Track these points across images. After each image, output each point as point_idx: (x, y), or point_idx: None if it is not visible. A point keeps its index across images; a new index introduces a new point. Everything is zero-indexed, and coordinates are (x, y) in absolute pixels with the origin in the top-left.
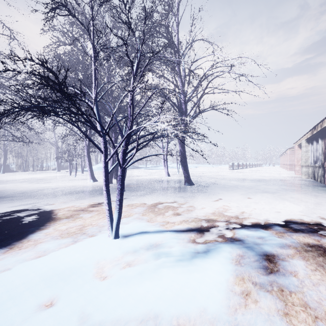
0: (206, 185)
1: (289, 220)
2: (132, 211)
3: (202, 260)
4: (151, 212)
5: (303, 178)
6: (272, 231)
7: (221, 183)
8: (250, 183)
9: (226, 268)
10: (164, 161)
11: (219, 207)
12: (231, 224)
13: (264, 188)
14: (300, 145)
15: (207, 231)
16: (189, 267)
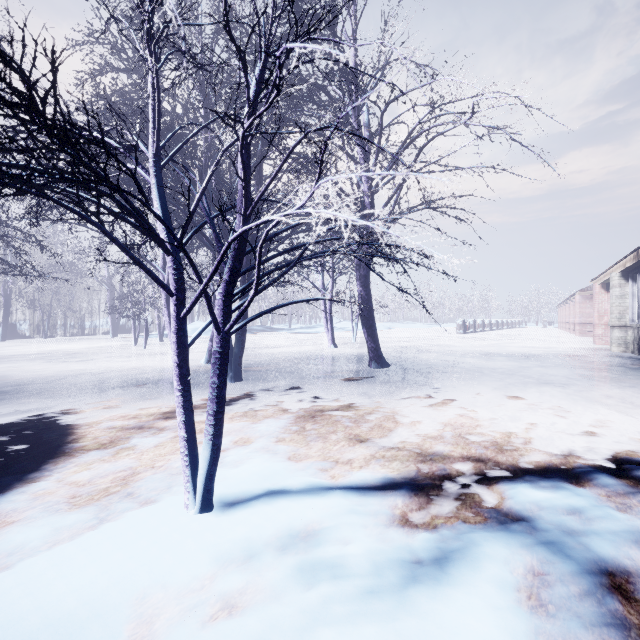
0: (414, 366)
1: (627, 458)
2: (253, 430)
3: (434, 592)
4: (297, 434)
5: (615, 352)
6: (595, 489)
7: (445, 363)
8: (507, 362)
9: (509, 627)
10: (325, 316)
11: (452, 421)
12: (487, 469)
13: (540, 374)
14: (606, 284)
15: (432, 489)
16: (400, 626)
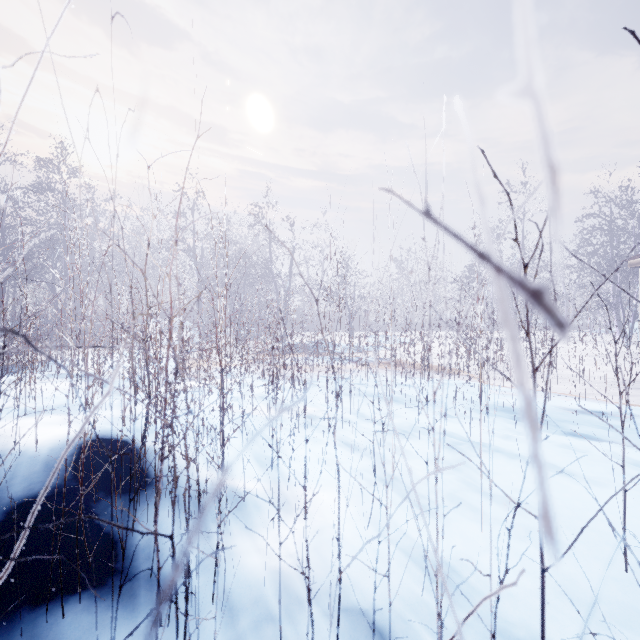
0: None
1: None
2: None
3: None
4: None
5: None
6: None
7: None
8: None
9: None
10: None
11: None
12: None
13: None
14: None
15: None
16: None
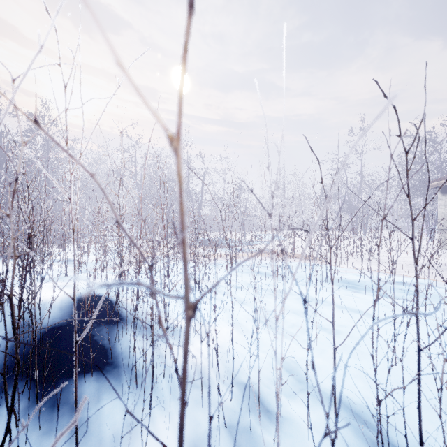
0: None
1: None
2: None
3: None
4: None
5: None
6: None
7: None
8: None
9: None
10: None
11: None
12: None
13: None
14: None
15: None
16: None
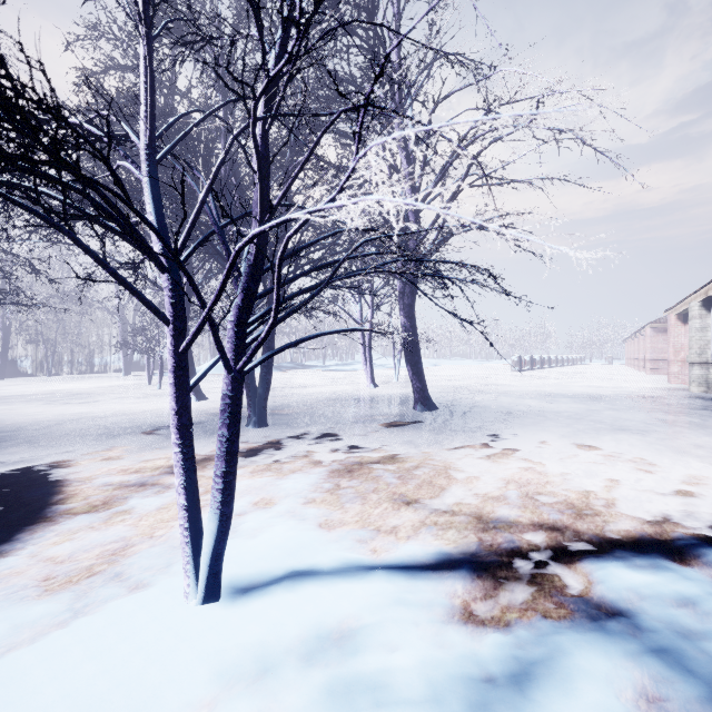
0: (466, 409)
1: None
2: (277, 488)
3: None
4: (330, 493)
5: (695, 392)
6: (706, 569)
7: (501, 405)
8: (572, 404)
9: None
10: (364, 351)
11: (516, 477)
12: (566, 541)
13: (612, 419)
14: (683, 316)
15: (499, 569)
16: None
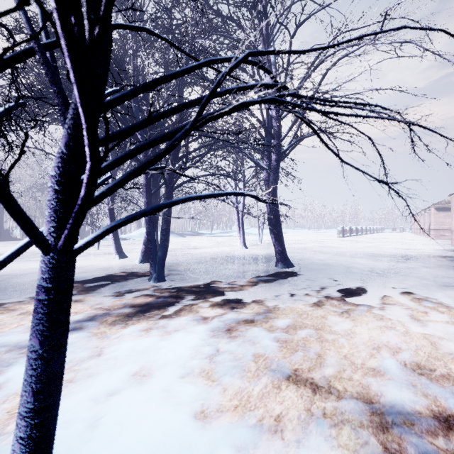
0: (315, 266)
1: None
2: (158, 353)
3: None
4: (208, 361)
5: None
6: None
7: (339, 263)
8: (392, 262)
9: None
10: (238, 224)
11: (383, 340)
12: None
13: (431, 275)
14: None
15: None
16: None
